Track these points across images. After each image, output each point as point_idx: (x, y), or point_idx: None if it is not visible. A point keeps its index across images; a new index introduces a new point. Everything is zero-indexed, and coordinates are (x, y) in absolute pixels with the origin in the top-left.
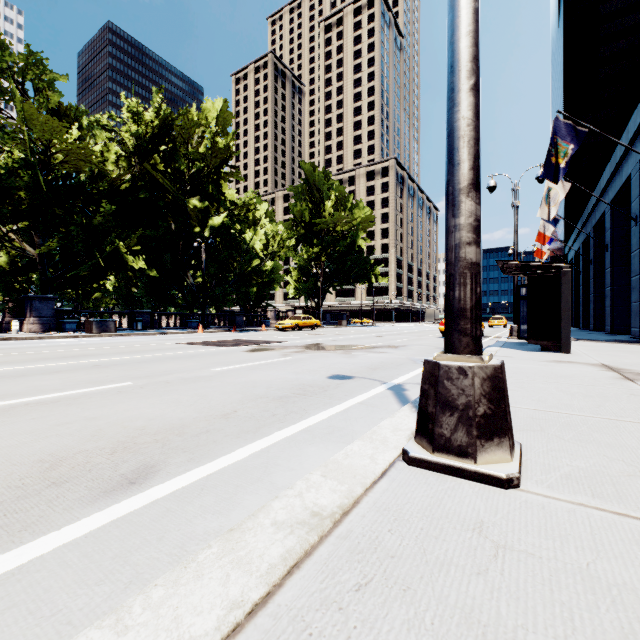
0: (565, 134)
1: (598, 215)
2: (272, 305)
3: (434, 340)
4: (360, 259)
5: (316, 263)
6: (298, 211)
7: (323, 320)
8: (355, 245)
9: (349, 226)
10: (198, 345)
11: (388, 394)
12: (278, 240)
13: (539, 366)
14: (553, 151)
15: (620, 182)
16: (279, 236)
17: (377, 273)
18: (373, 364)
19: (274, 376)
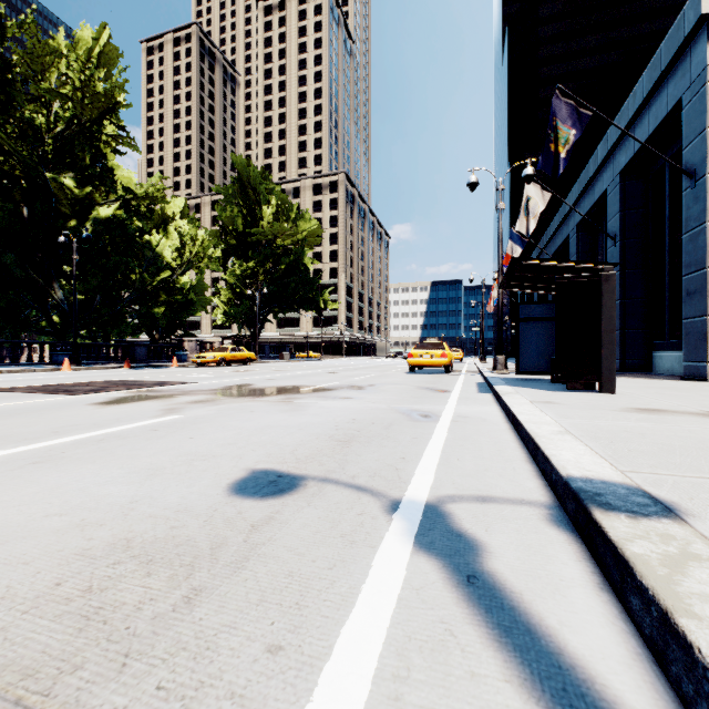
0: (566, 116)
1: (560, 241)
2: (191, 333)
3: (404, 376)
4: (306, 280)
5: (252, 283)
6: (228, 217)
7: (261, 353)
8: (300, 263)
9: (293, 239)
10: (17, 392)
11: (444, 599)
12: (197, 246)
13: (651, 424)
14: (552, 136)
15: (591, 201)
16: (199, 241)
17: (326, 298)
18: (339, 427)
19: (63, 496)
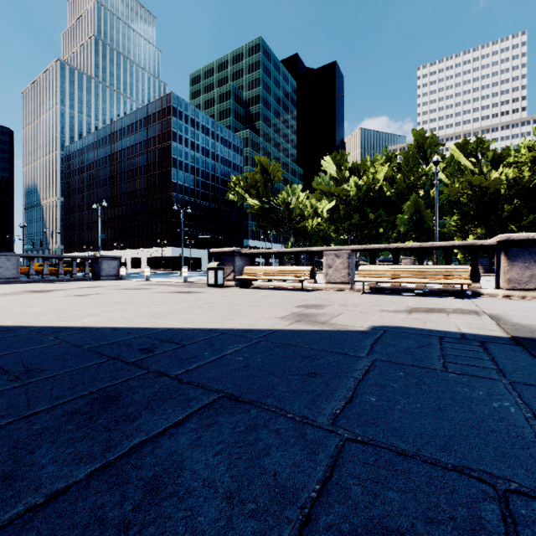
0: None
1: None
2: None
3: None
4: None
5: None
6: None
7: None
8: None
9: None
10: None
11: None
12: None
13: None
14: None
15: None
16: None
17: None
18: None
19: None
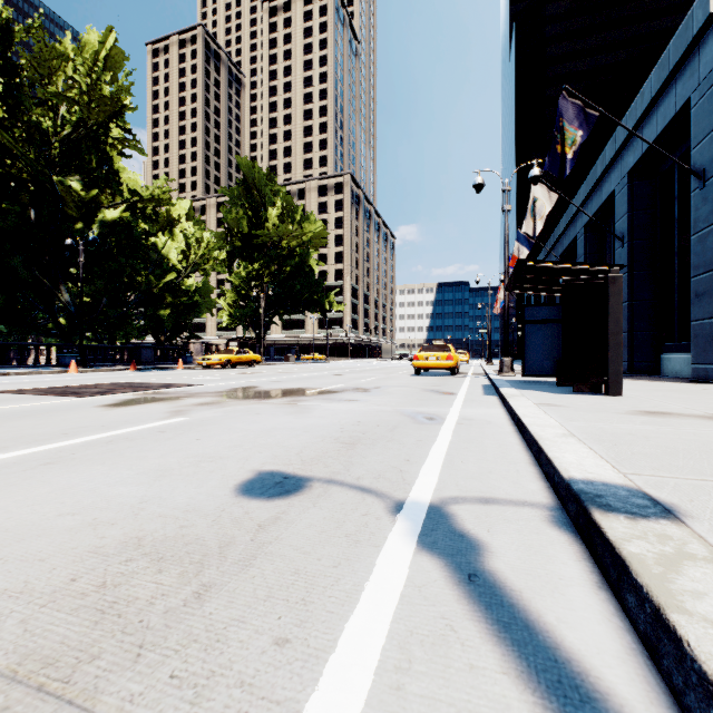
0: (573, 117)
1: (567, 242)
2: (197, 335)
3: (410, 379)
4: (311, 282)
5: (257, 285)
6: (234, 219)
7: (266, 355)
8: (305, 265)
9: (298, 241)
10: (26, 394)
11: (445, 596)
12: (203, 248)
13: (655, 427)
14: (559, 137)
15: (599, 202)
16: (204, 243)
17: (332, 300)
18: (344, 429)
19: (74, 496)
